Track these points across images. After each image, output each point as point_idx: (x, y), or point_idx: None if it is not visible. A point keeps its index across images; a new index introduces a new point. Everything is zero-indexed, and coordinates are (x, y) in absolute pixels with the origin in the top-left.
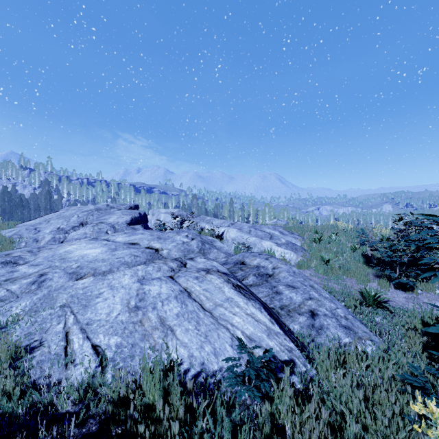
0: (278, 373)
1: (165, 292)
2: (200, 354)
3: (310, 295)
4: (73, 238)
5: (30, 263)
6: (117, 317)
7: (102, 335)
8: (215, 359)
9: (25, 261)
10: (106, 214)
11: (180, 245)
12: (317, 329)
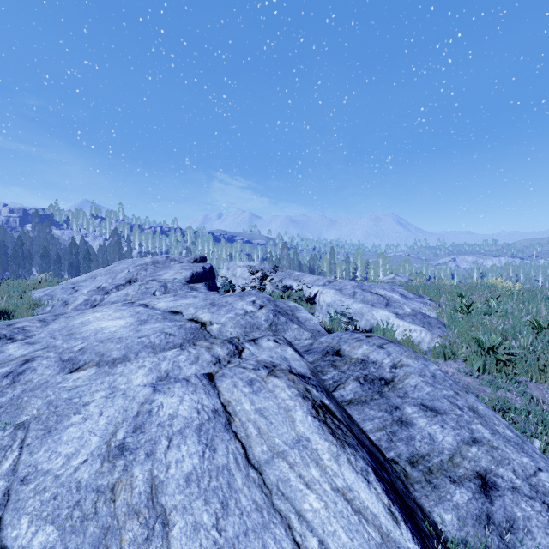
0: None
1: (184, 414)
2: None
3: (472, 434)
4: (110, 301)
5: (32, 338)
6: (77, 471)
7: (27, 520)
8: None
9: (25, 336)
10: (163, 268)
11: (240, 318)
12: (500, 530)
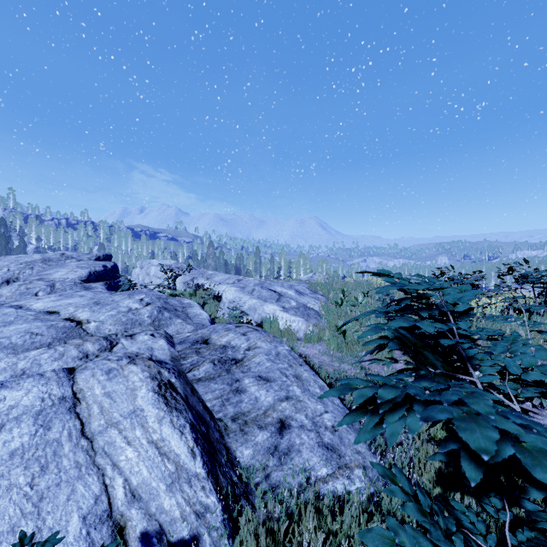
0: None
1: (26, 403)
2: None
3: (288, 393)
4: None
5: None
6: None
7: None
8: None
9: None
10: (55, 267)
11: (121, 315)
12: (281, 454)
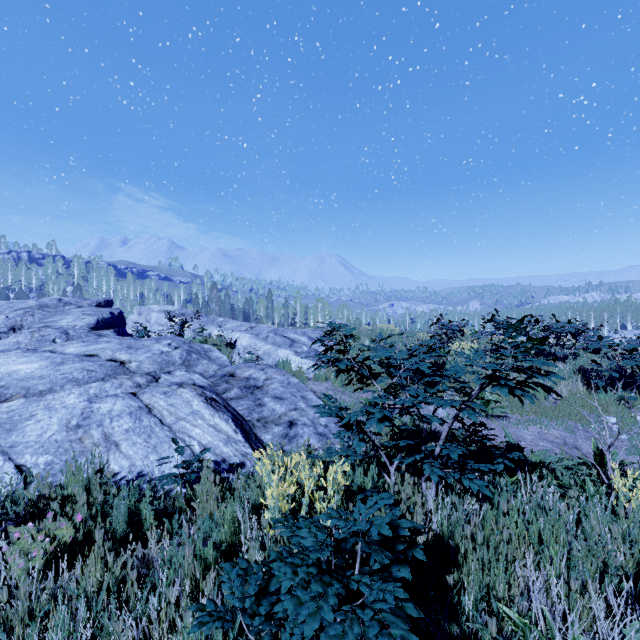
0: (223, 474)
1: (118, 409)
2: (143, 463)
3: (296, 406)
4: None
5: None
6: (51, 437)
7: (29, 455)
8: (158, 466)
9: None
10: (56, 313)
11: (157, 356)
12: (290, 438)
